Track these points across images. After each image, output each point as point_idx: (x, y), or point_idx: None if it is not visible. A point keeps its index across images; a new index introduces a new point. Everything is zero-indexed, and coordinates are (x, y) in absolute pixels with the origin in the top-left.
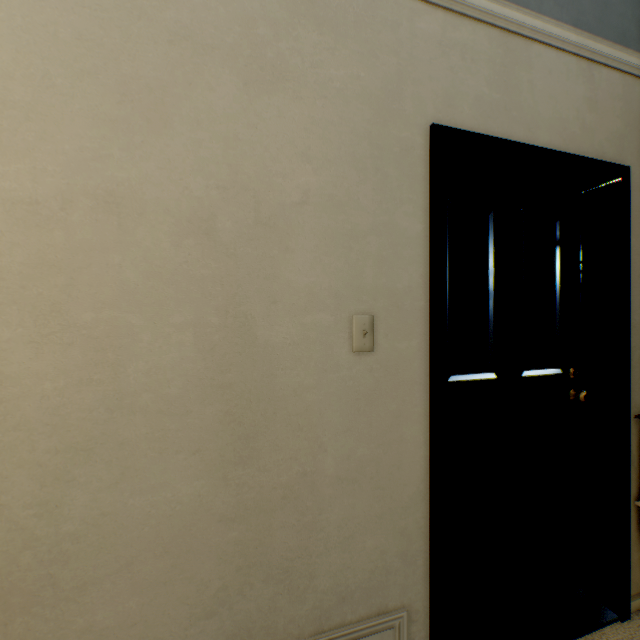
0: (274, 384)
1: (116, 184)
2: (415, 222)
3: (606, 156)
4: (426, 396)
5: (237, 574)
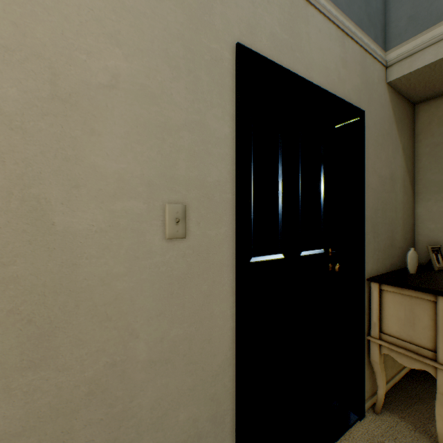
0: (76, 274)
1: None
2: (224, 125)
3: (352, 101)
4: (233, 276)
5: None
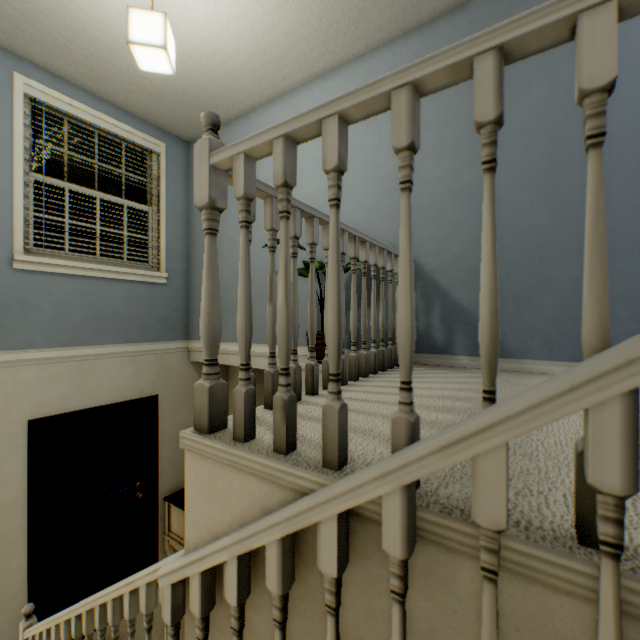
0: None
1: None
2: (19, 466)
3: (147, 392)
4: (27, 542)
5: None
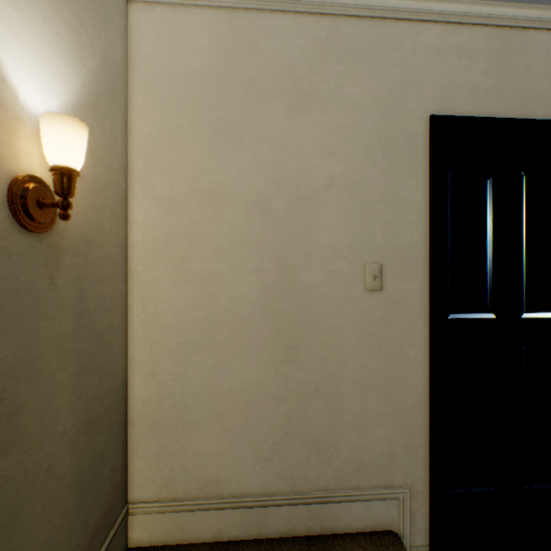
0: (309, 311)
1: (213, 185)
2: (416, 192)
3: None
4: (426, 327)
5: (284, 436)
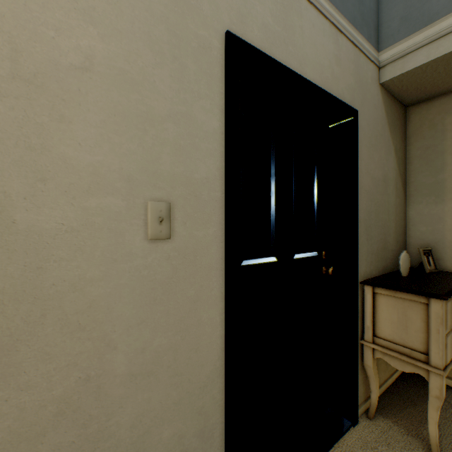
0: (43, 279)
1: None
2: (212, 118)
3: (345, 100)
4: (222, 280)
5: None
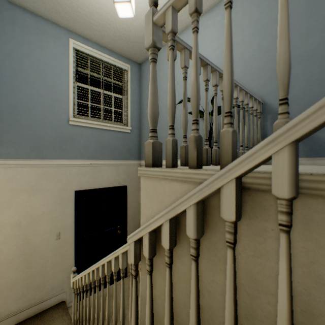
0: (36, 251)
1: None
2: (71, 210)
3: (122, 184)
4: (74, 244)
5: (27, 289)
